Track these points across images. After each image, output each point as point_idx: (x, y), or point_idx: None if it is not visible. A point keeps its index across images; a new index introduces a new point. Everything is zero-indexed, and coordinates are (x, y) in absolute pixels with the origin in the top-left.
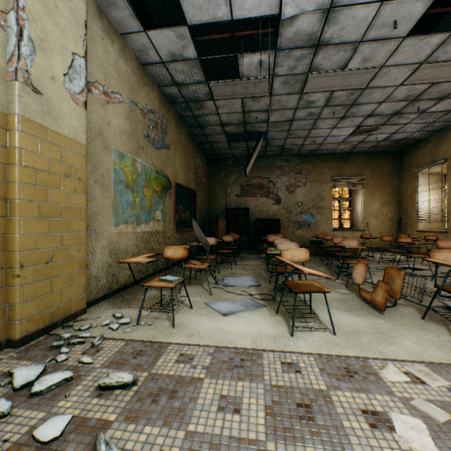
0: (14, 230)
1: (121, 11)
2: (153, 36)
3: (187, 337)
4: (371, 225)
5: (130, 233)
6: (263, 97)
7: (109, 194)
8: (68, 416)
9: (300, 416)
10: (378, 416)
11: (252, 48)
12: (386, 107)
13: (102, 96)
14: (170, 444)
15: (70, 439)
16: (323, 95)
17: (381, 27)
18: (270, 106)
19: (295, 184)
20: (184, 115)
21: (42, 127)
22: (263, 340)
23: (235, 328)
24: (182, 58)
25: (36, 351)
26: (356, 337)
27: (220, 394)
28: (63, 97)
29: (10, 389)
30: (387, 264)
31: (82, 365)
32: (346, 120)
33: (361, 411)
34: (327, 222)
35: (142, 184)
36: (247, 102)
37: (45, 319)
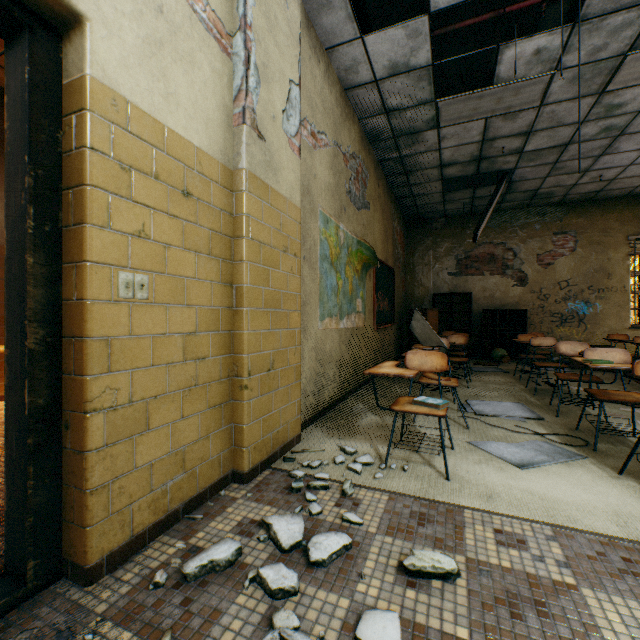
0: (241, 326)
1: (335, 14)
2: (371, 43)
3: (484, 500)
4: None
5: (334, 330)
6: (525, 111)
7: (315, 275)
8: (392, 616)
9: None
10: None
11: (519, 31)
12: None
13: (309, 139)
14: None
15: None
16: None
17: None
18: (534, 124)
19: (554, 251)
20: (386, 158)
21: (265, 185)
22: (637, 525)
23: (558, 492)
24: (405, 69)
25: (270, 492)
26: None
27: (638, 627)
28: (281, 143)
29: (273, 547)
30: None
31: (348, 525)
32: None
33: None
34: (618, 314)
35: (344, 260)
36: (494, 123)
37: (267, 447)
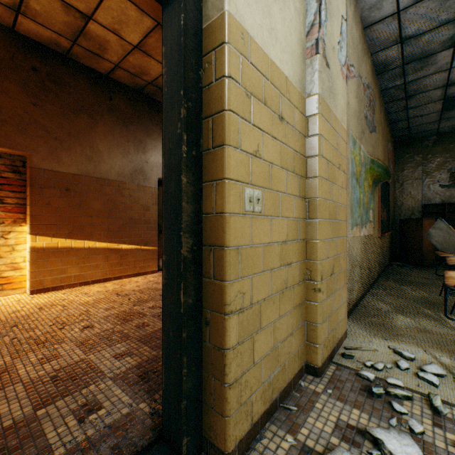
0: (314, 235)
1: None
2: None
3: None
4: None
5: (357, 238)
6: None
7: (348, 190)
8: None
9: None
10: None
11: None
12: None
13: None
14: None
15: None
16: None
17: None
18: None
19: None
20: (389, 87)
21: (328, 108)
22: None
23: None
24: None
25: (347, 391)
26: None
27: None
28: (336, 71)
29: None
30: None
31: None
32: None
33: None
34: None
35: (363, 177)
36: None
37: (329, 343)
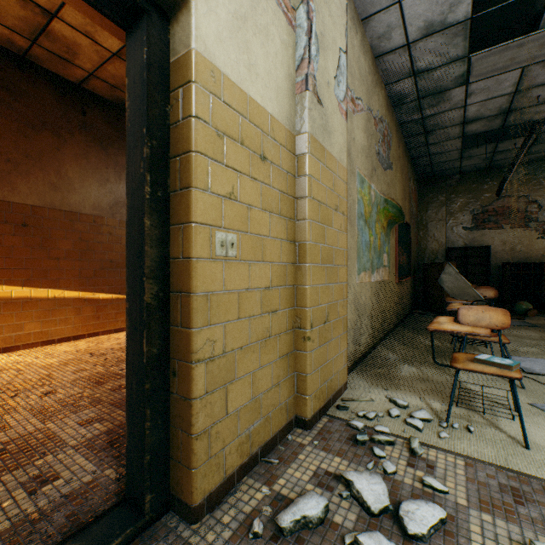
0: (304, 280)
1: None
2: (408, 6)
3: None
4: None
5: (367, 284)
6: None
7: (354, 232)
8: None
9: None
10: None
11: None
12: None
13: (349, 105)
14: None
15: None
16: None
17: None
18: None
19: None
20: (407, 121)
21: (322, 147)
22: None
23: None
24: (441, 27)
25: (334, 441)
26: None
27: None
28: (333, 107)
29: (358, 508)
30: None
31: (431, 491)
32: None
33: None
34: None
35: (374, 218)
36: (531, 72)
37: (323, 395)
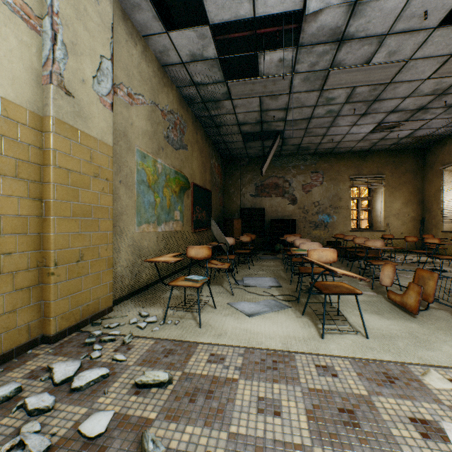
0: (49, 229)
1: (144, 13)
2: (174, 37)
3: (215, 337)
4: (391, 225)
5: (151, 233)
6: (282, 95)
7: (132, 194)
8: (110, 413)
9: (344, 421)
10: (428, 425)
11: (272, 45)
12: (411, 102)
13: (126, 98)
14: (214, 445)
15: (114, 435)
16: (344, 91)
17: (410, 18)
18: (289, 104)
19: (311, 183)
20: (201, 116)
21: (74, 128)
22: (293, 342)
23: (262, 328)
24: (202, 58)
25: (70, 347)
26: (391, 341)
27: (257, 396)
28: (92, 99)
29: (50, 384)
30: (412, 266)
31: (116, 362)
32: (367, 117)
33: (408, 419)
34: (345, 222)
35: (162, 184)
36: (265, 101)
37: (76, 316)
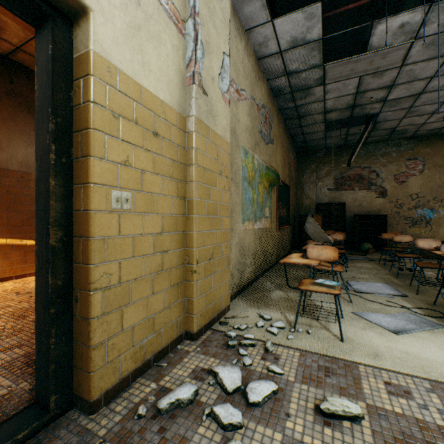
0: (191, 228)
1: (253, 4)
2: (278, 25)
3: (372, 358)
4: None
5: (250, 230)
6: (390, 70)
7: (239, 191)
8: None
9: None
10: None
11: (387, 11)
12: None
13: (235, 94)
14: None
15: None
16: None
17: None
18: (396, 79)
19: (407, 172)
20: (285, 108)
21: (207, 127)
22: None
23: (428, 354)
24: (302, 43)
25: (213, 347)
26: None
27: None
28: (217, 97)
29: (220, 390)
30: None
31: (273, 374)
32: None
33: None
34: None
35: (257, 180)
36: (365, 80)
37: (208, 314)
